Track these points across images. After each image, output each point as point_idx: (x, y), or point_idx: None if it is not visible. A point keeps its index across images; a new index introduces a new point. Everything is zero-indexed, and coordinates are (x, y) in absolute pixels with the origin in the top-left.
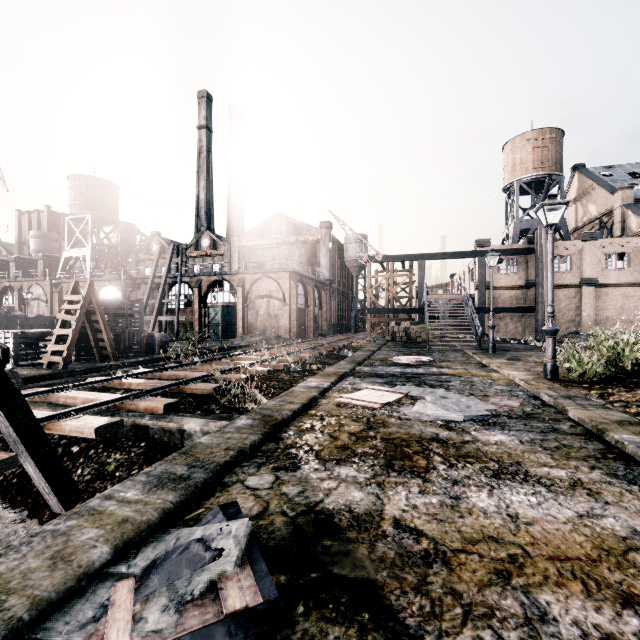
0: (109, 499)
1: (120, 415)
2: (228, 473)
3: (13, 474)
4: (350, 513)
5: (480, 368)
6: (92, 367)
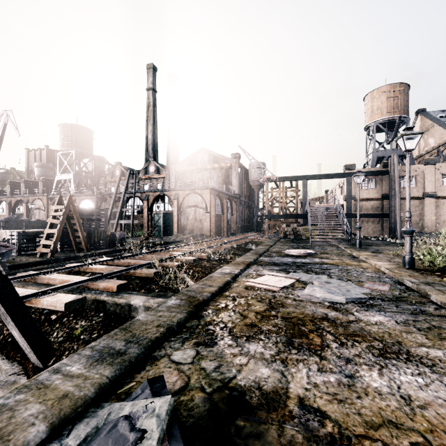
0: (56, 373)
1: (85, 292)
2: (158, 347)
3: (9, 335)
4: (259, 390)
5: (352, 259)
6: (71, 256)
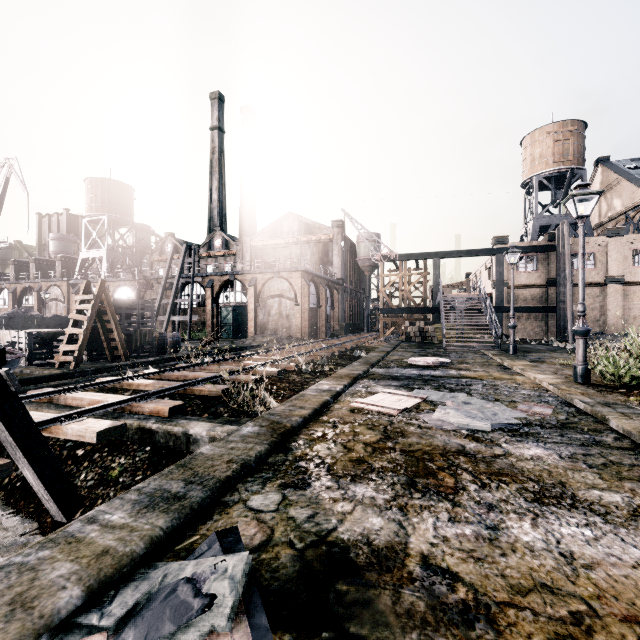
0: (92, 523)
1: (125, 418)
2: (229, 490)
3: (18, 477)
4: (368, 546)
5: (502, 370)
6: (103, 367)
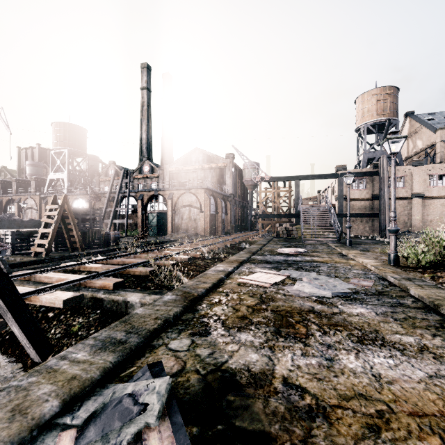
0: (63, 359)
1: (82, 290)
2: (156, 337)
3: (7, 332)
4: (248, 372)
5: (341, 257)
6: (66, 255)
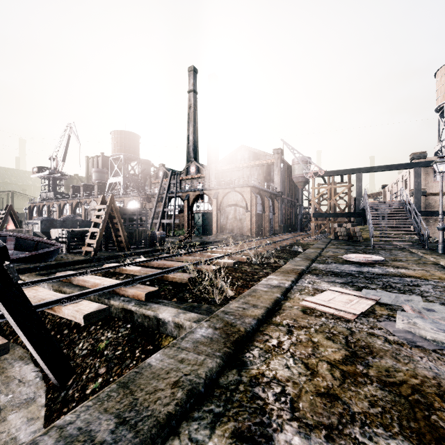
0: None
1: (114, 299)
2: (169, 436)
3: None
4: None
5: (442, 270)
6: (112, 255)
